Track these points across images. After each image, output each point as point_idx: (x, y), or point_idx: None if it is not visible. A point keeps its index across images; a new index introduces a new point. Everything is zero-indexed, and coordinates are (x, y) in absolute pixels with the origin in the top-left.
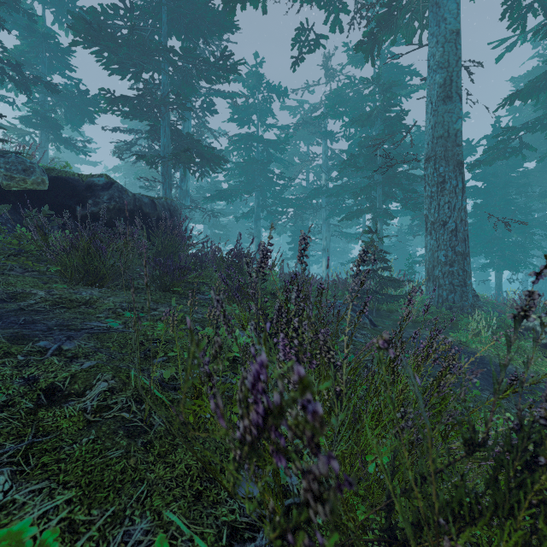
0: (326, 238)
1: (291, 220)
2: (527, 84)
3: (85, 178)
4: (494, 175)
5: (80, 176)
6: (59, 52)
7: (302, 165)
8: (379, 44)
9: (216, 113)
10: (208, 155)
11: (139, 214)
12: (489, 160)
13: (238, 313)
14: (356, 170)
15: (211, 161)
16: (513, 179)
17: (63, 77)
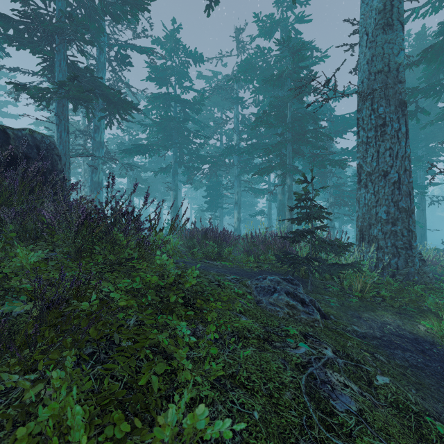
0: (238, 193)
1: (206, 175)
2: (439, 41)
3: None
4: None
5: None
6: None
7: (216, 127)
8: None
9: (131, 65)
10: (114, 98)
11: None
12: None
13: None
14: (269, 126)
15: (118, 106)
16: None
17: None
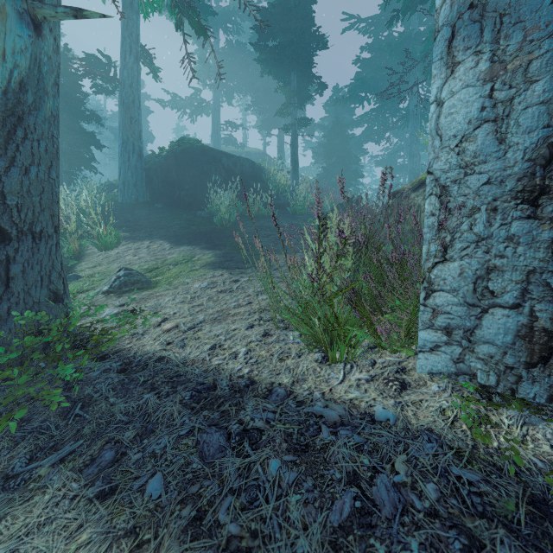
0: None
1: None
2: None
3: None
4: None
5: None
6: None
7: None
8: None
9: None
10: None
11: None
12: None
13: None
14: None
15: None
16: None
17: None
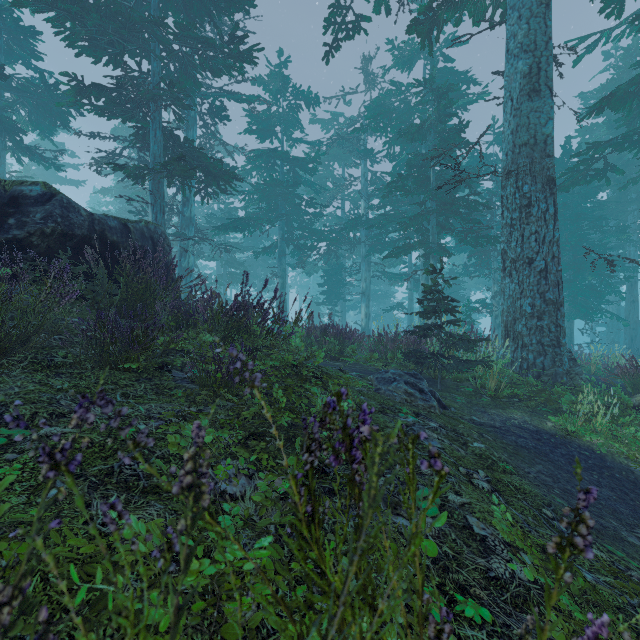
0: (366, 280)
1: (323, 256)
2: (622, 86)
3: (9, 186)
4: (565, 206)
5: (2, 183)
6: (19, 32)
7: (336, 190)
8: (440, 24)
9: (228, 119)
10: (214, 169)
11: (101, 242)
12: (568, 184)
13: (209, 443)
14: (405, 194)
15: (219, 178)
16: (586, 211)
17: (28, 68)
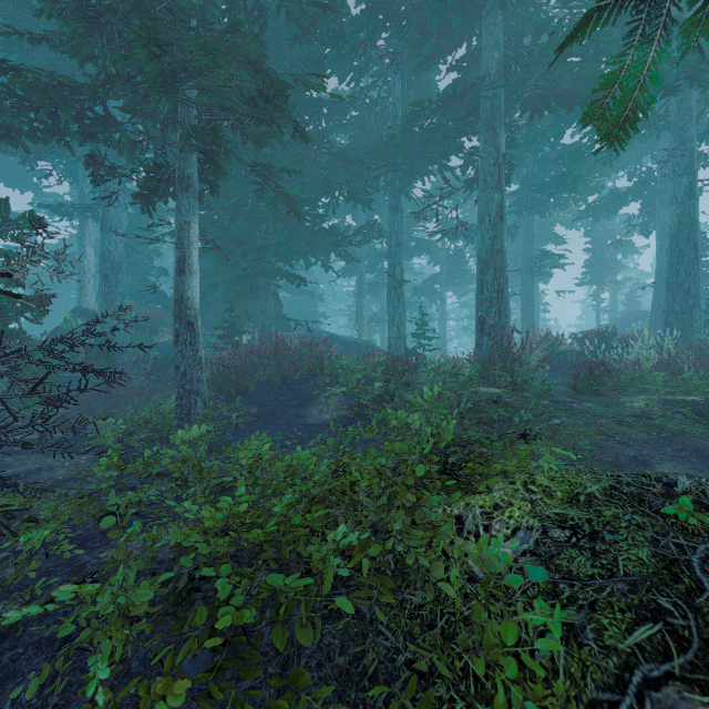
0: None
1: None
2: None
3: None
4: None
5: None
6: None
7: None
8: None
9: None
10: None
11: None
12: None
13: None
14: None
15: None
16: None
17: None
